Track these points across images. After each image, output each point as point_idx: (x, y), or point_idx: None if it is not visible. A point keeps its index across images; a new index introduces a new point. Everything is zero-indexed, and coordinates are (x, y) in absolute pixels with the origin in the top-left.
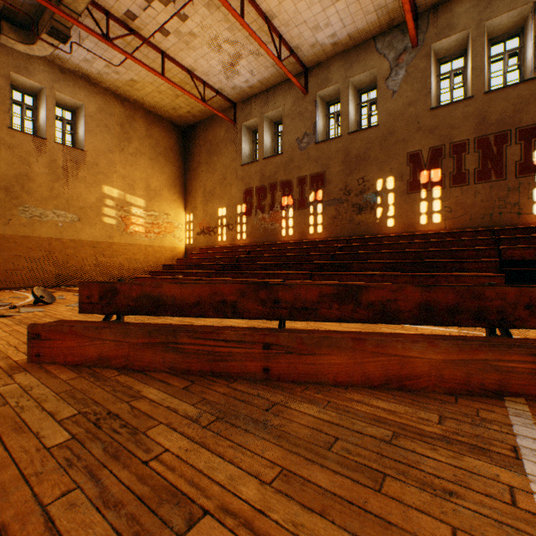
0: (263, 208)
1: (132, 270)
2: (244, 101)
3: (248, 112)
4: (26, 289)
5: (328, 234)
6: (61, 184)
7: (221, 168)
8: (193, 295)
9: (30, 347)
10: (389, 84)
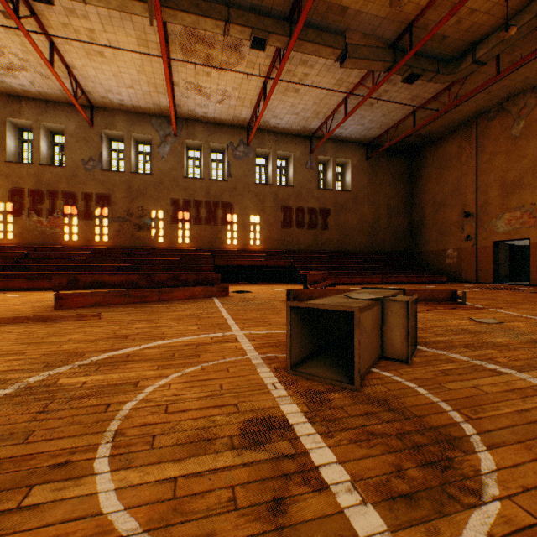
0: (40, 212)
1: None
2: (10, 96)
3: (17, 110)
4: None
5: (114, 243)
6: None
7: None
8: (119, 280)
9: (56, 303)
10: (161, 151)
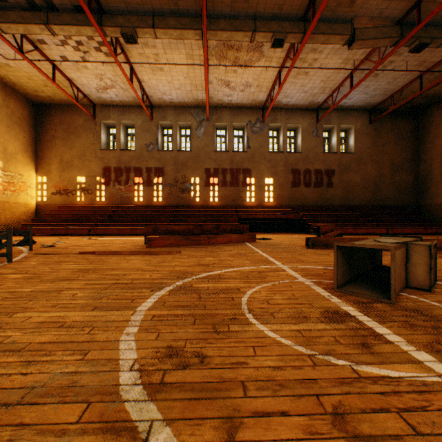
0: (120, 182)
1: None
2: (103, 106)
3: (107, 114)
4: None
5: (166, 203)
6: None
7: (80, 147)
8: (182, 229)
9: (148, 243)
10: (197, 133)
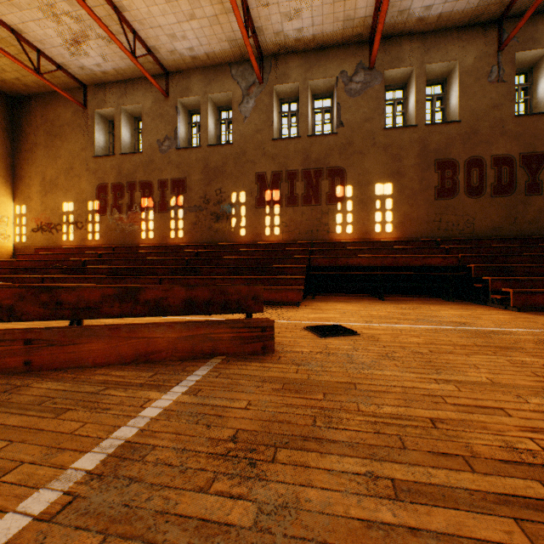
0: (120, 208)
1: None
2: (97, 86)
3: (102, 99)
4: None
5: (189, 240)
6: None
7: (67, 156)
8: None
9: None
10: (242, 109)
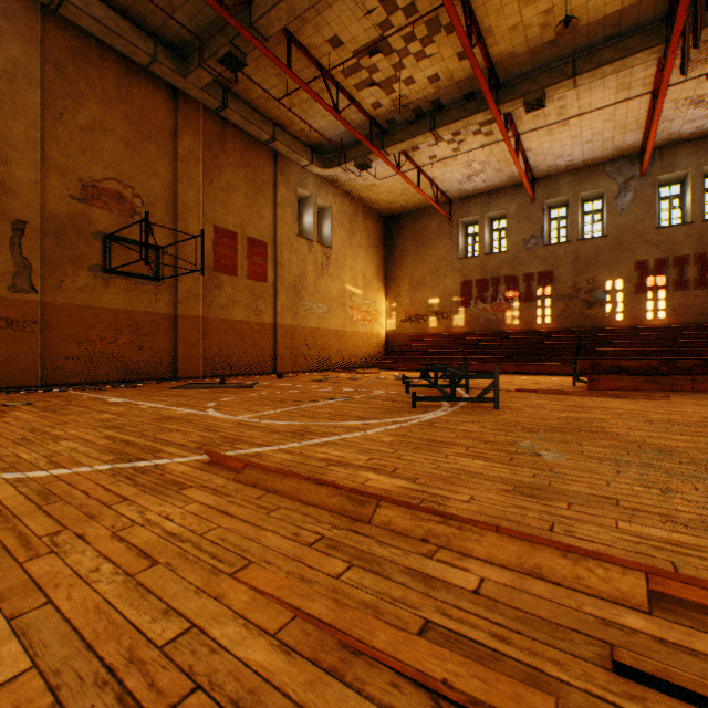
0: (484, 300)
1: (355, 356)
2: (461, 199)
3: (466, 210)
4: (317, 372)
5: (557, 325)
6: (320, 280)
7: (433, 259)
8: (635, 365)
9: (588, 384)
10: (618, 203)
